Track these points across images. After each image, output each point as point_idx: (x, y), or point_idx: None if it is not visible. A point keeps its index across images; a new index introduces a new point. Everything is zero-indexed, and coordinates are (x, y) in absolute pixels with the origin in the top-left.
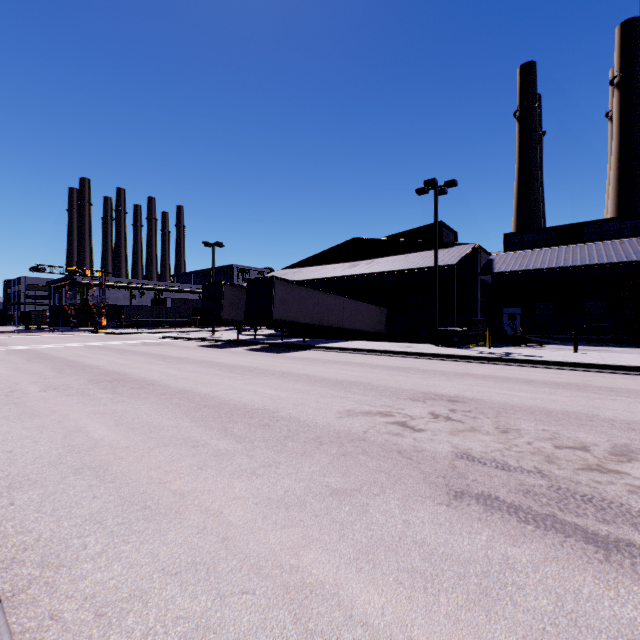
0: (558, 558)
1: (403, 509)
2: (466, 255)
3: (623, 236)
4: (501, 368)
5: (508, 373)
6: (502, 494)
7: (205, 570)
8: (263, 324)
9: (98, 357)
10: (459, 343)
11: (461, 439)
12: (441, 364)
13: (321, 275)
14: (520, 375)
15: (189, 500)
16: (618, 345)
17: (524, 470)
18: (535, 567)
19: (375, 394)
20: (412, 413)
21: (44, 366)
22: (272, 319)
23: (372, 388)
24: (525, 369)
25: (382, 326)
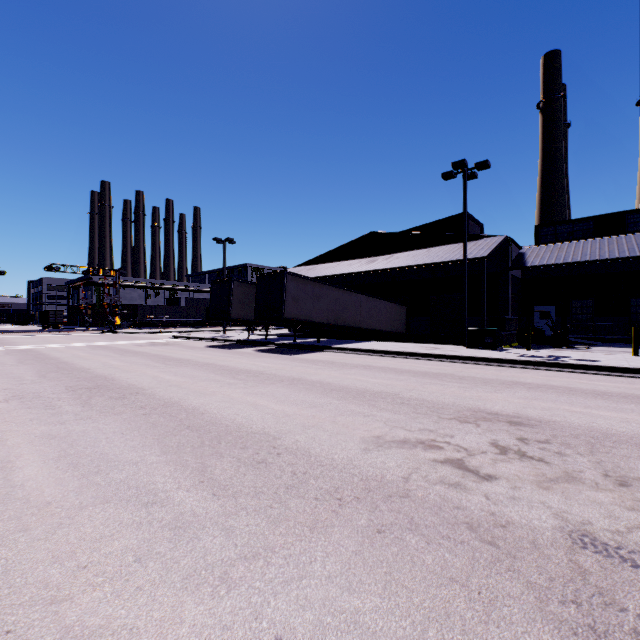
0: None
1: None
2: (497, 247)
3: None
4: (553, 375)
5: (566, 382)
6: None
7: None
8: (275, 323)
9: (95, 358)
10: (493, 344)
11: (562, 498)
12: (478, 369)
13: (336, 271)
14: (583, 385)
15: None
16: None
17: None
18: None
19: (408, 411)
20: (466, 444)
21: (31, 368)
22: (283, 317)
23: (402, 402)
24: (584, 376)
25: (402, 325)
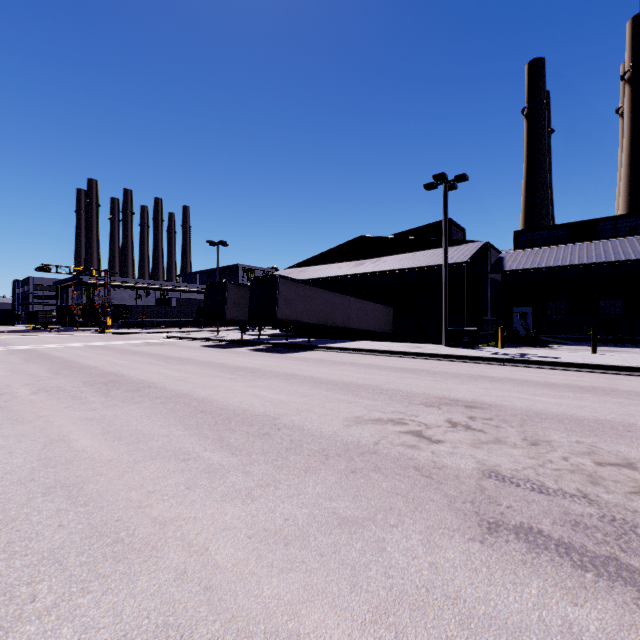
0: (637, 625)
1: (427, 547)
2: (476, 253)
3: (639, 233)
4: (517, 370)
5: (525, 375)
6: (546, 526)
7: (178, 638)
8: (267, 324)
9: (98, 357)
10: (470, 343)
11: (486, 453)
12: (453, 365)
13: (326, 274)
14: (539, 378)
15: (170, 531)
16: (636, 346)
17: (566, 494)
18: (610, 639)
19: (385, 398)
20: (427, 421)
21: (41, 367)
22: (276, 318)
23: (381, 392)
24: (543, 371)
25: (389, 326)
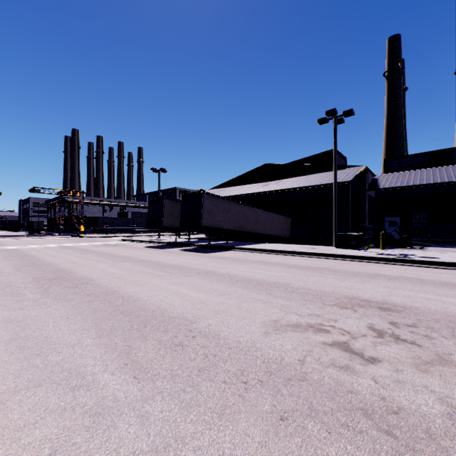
0: None
1: None
2: (358, 174)
3: None
4: (405, 269)
5: (416, 274)
6: None
7: None
8: (195, 230)
9: (61, 256)
10: (356, 245)
11: (441, 382)
12: (347, 264)
13: (240, 192)
14: (430, 276)
15: None
16: None
17: None
18: None
19: (298, 298)
20: (348, 327)
21: (11, 263)
22: (201, 225)
23: (292, 290)
24: (429, 270)
25: (287, 232)
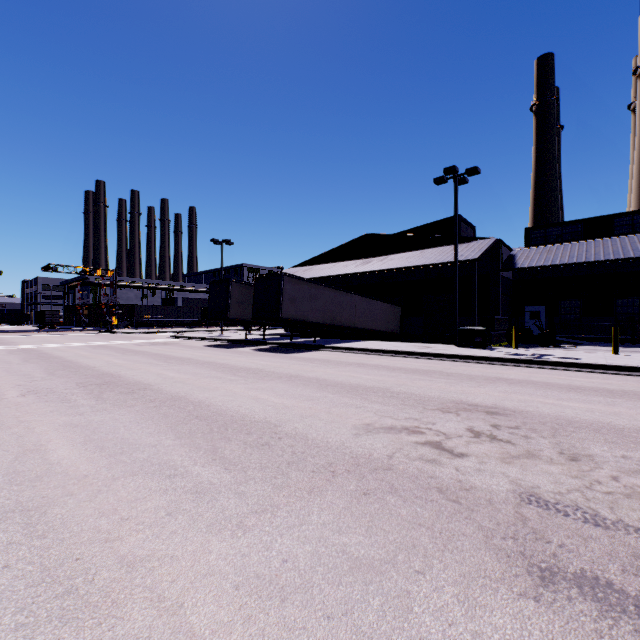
0: None
1: (466, 606)
2: (487, 249)
3: None
4: (535, 372)
5: (546, 378)
6: (615, 576)
7: None
8: (272, 323)
9: (98, 357)
10: (482, 343)
11: (519, 470)
12: (466, 367)
13: (332, 272)
14: (561, 380)
15: (139, 576)
16: None
17: (629, 527)
18: None
19: (397, 403)
20: (446, 429)
21: (38, 367)
22: (281, 318)
23: (392, 395)
24: (564, 373)
25: (396, 325)
